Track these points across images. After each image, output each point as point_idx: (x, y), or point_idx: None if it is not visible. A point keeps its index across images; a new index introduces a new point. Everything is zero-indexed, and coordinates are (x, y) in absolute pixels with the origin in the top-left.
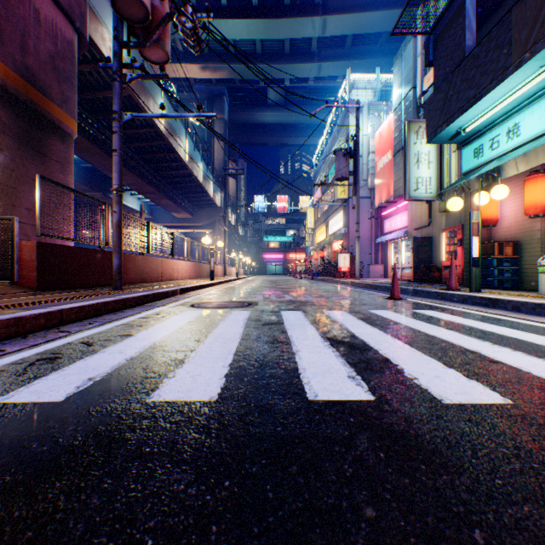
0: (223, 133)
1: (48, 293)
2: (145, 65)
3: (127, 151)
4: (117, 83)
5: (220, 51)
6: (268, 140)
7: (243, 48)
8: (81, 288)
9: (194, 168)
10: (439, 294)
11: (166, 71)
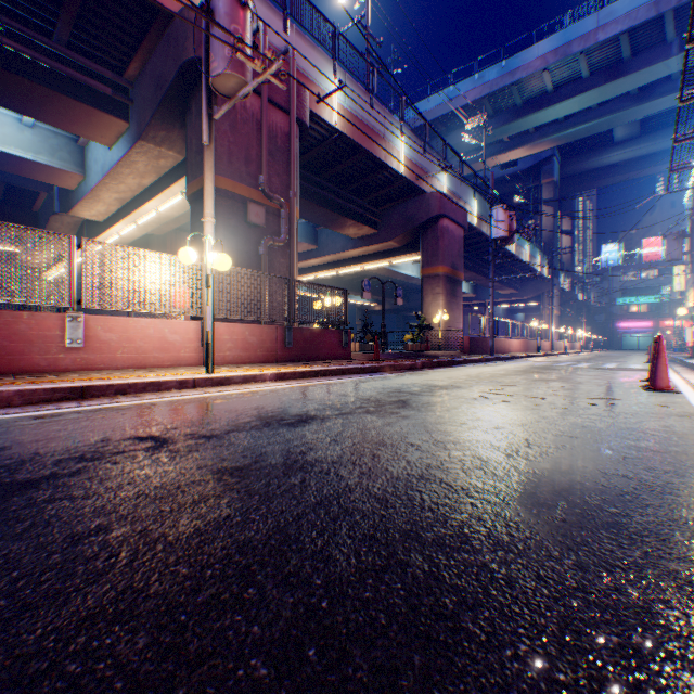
0: (551, 197)
1: (471, 355)
2: (486, 205)
3: (467, 257)
4: (491, 266)
5: (547, 125)
6: (617, 179)
7: (574, 113)
8: (476, 354)
9: (519, 253)
10: (678, 360)
11: (491, 163)
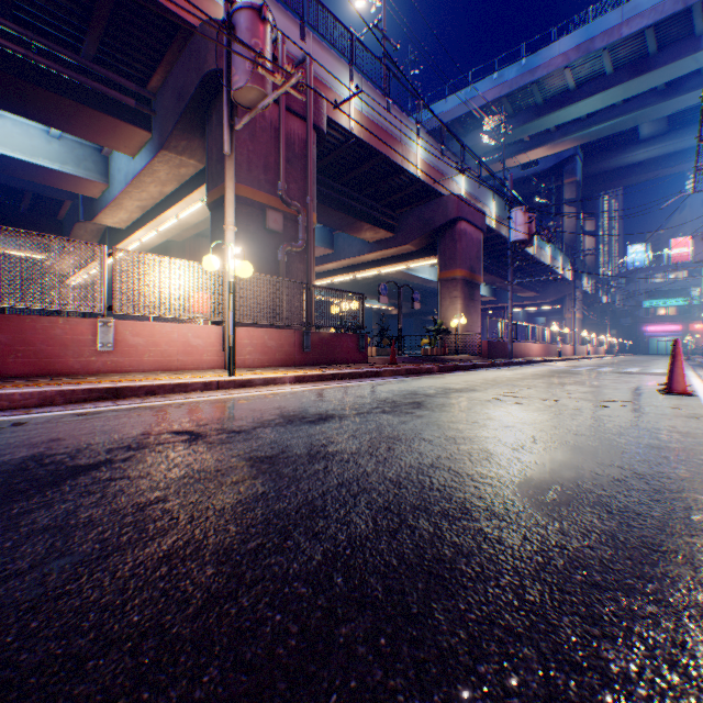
0: (573, 197)
1: (489, 359)
2: (505, 207)
3: (486, 260)
4: (509, 269)
5: (569, 124)
6: (644, 177)
7: (597, 111)
8: (494, 358)
9: (540, 255)
10: None
11: (510, 164)
